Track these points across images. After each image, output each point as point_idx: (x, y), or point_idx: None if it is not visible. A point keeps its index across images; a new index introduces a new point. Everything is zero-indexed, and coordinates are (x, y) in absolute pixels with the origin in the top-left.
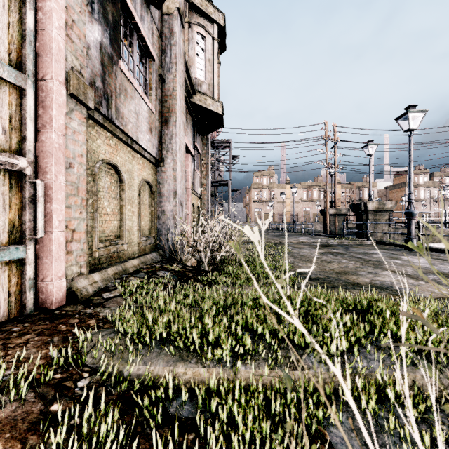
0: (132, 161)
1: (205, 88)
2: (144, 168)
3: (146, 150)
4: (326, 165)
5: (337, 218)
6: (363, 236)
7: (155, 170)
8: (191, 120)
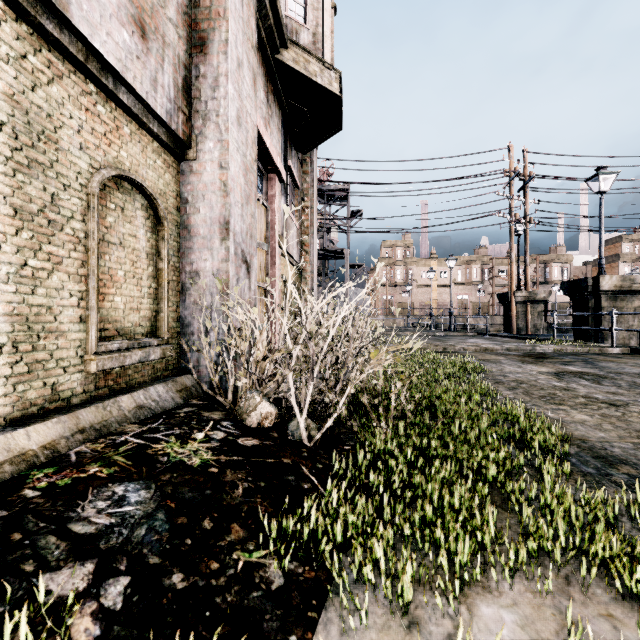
0: (46, 83)
1: (305, 39)
2: (123, 138)
3: (121, 76)
4: (511, 218)
5: (530, 307)
6: (590, 338)
7: (172, 165)
8: (278, 111)
